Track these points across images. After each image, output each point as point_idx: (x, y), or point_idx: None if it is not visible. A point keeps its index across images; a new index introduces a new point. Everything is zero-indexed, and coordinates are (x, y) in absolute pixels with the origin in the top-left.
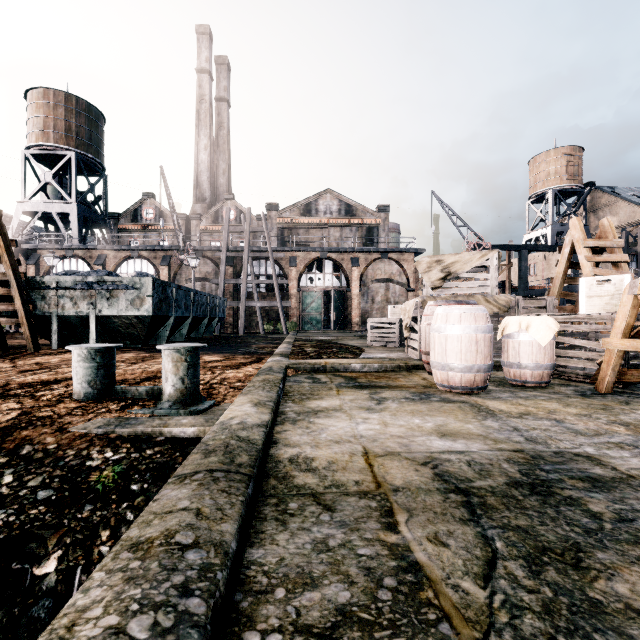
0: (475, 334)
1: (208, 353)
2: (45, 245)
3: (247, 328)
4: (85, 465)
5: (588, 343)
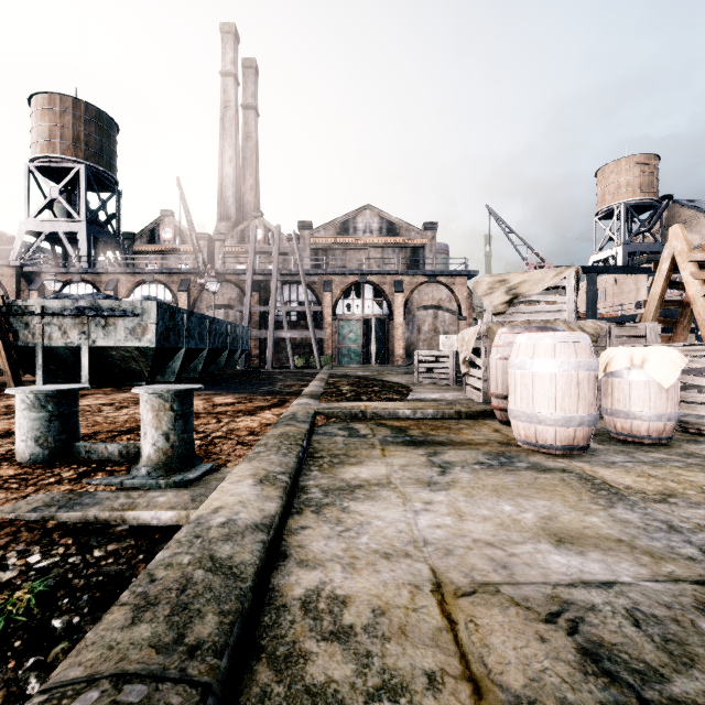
0: (576, 372)
1: (221, 393)
2: (50, 268)
3: (276, 362)
4: None
5: None
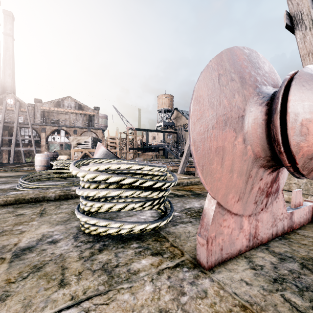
0: (41, 159)
1: None
2: None
3: (17, 160)
4: None
5: None
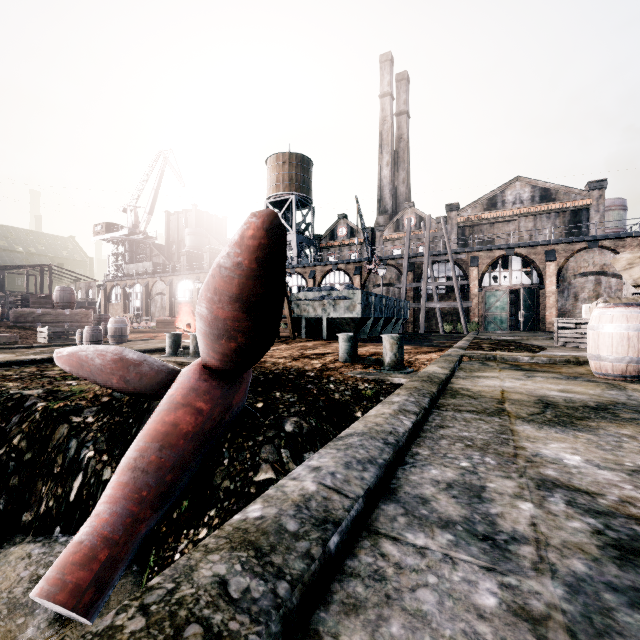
0: (626, 332)
1: None
2: None
3: (427, 328)
4: (358, 387)
5: None
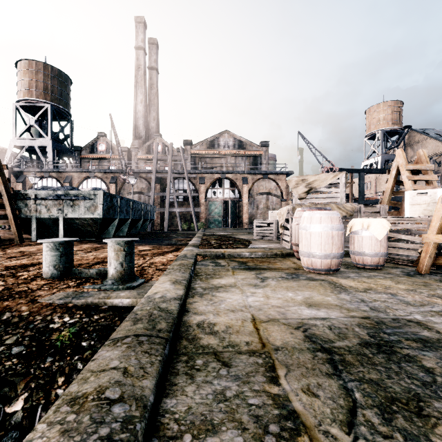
0: (331, 231)
1: (142, 244)
2: (29, 169)
3: (170, 226)
4: (49, 327)
5: (411, 237)
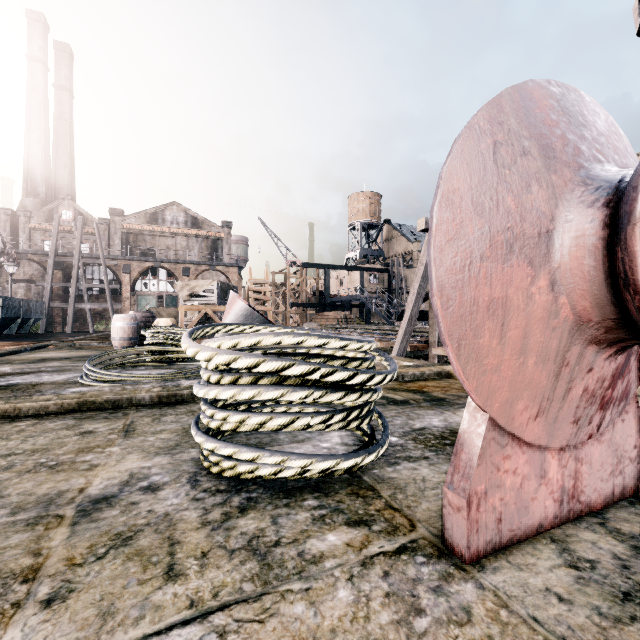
0: (124, 326)
1: (6, 341)
2: None
3: (79, 327)
4: None
5: None
